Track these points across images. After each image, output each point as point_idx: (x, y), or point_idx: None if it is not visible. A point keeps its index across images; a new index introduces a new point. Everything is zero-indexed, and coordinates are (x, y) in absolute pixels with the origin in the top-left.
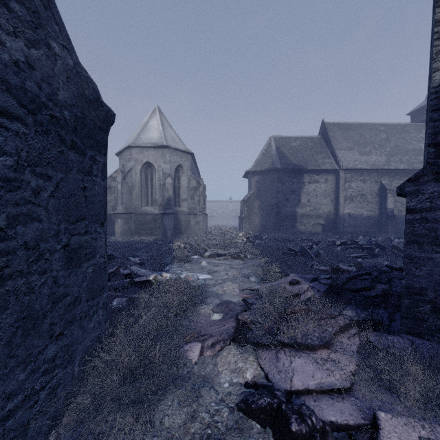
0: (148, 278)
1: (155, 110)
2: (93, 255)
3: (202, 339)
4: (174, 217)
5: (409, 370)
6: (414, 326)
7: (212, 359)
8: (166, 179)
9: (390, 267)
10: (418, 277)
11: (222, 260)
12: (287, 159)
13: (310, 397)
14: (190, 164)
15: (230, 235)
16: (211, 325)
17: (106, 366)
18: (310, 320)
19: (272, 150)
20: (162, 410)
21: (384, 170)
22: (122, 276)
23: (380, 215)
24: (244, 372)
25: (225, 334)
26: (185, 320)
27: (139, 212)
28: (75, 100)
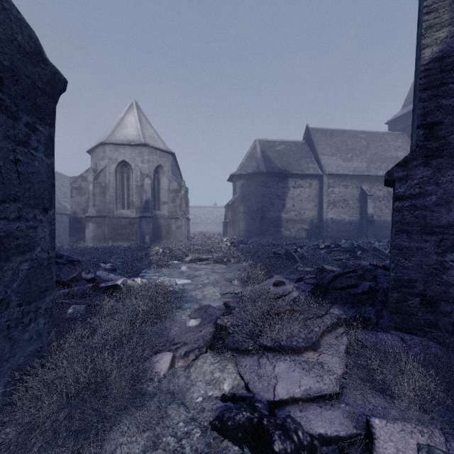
0: (115, 283)
1: (132, 105)
2: (31, 248)
3: (174, 348)
4: (153, 221)
5: (401, 369)
6: (403, 321)
7: (185, 370)
8: (144, 179)
9: (374, 265)
10: (407, 268)
11: (204, 265)
12: (272, 162)
13: (296, 407)
14: (170, 165)
15: (214, 240)
16: (186, 332)
17: (43, 388)
18: (295, 321)
19: (257, 154)
20: (113, 438)
21: (365, 176)
22: (84, 281)
23: (361, 220)
24: (221, 383)
25: (201, 341)
26: (155, 327)
27: (114, 215)
28: (1, 44)
